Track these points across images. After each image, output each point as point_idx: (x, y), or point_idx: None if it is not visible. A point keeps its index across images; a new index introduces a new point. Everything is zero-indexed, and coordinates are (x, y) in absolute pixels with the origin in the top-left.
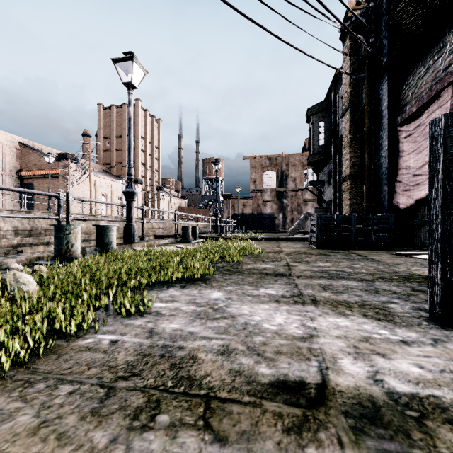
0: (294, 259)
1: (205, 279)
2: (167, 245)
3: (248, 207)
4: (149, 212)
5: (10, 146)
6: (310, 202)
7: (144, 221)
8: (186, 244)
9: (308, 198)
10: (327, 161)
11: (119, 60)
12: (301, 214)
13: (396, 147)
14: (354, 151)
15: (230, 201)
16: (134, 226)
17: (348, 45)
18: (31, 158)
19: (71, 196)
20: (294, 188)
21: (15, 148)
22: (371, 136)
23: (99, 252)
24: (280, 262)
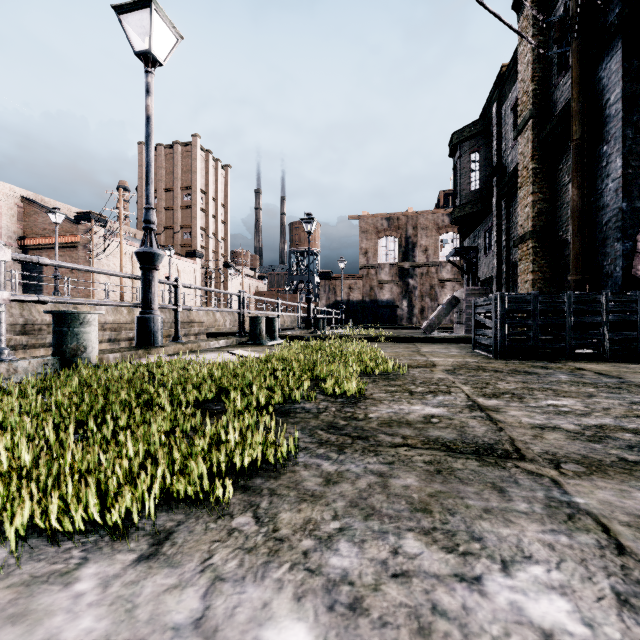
0: (476, 385)
1: (261, 476)
2: (220, 350)
3: (357, 290)
4: (212, 299)
5: (8, 202)
6: (449, 282)
7: (179, 308)
8: (254, 348)
9: (446, 277)
10: (484, 216)
11: (127, 8)
12: (435, 301)
13: (639, 170)
14: (540, 191)
15: (329, 282)
16: (156, 315)
17: (530, 13)
18: (39, 219)
19: (3, 251)
20: (424, 262)
21: (16, 205)
22: (584, 155)
23: (55, 368)
24: (453, 397)
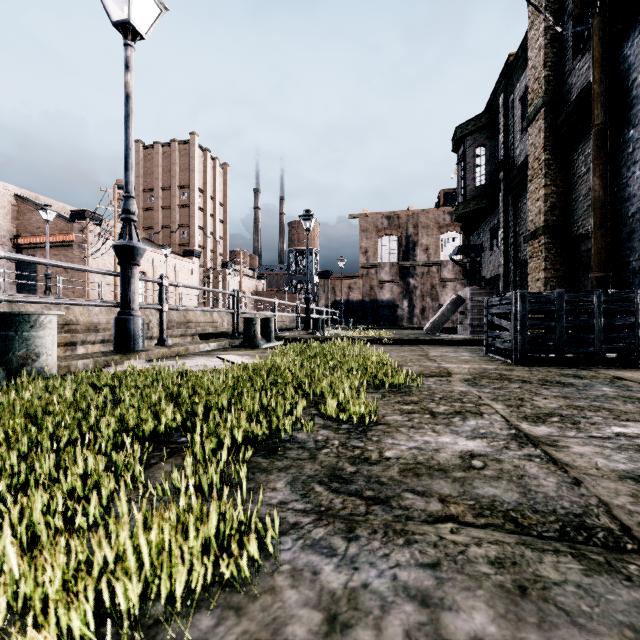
0: (510, 403)
1: (212, 607)
2: (210, 353)
3: (356, 290)
4: (210, 299)
5: (1, 200)
6: (450, 282)
7: (165, 308)
8: (248, 352)
9: (447, 277)
10: (489, 212)
11: None
12: (436, 301)
13: None
14: (553, 184)
15: (329, 281)
16: (136, 316)
17: None
18: (33, 218)
19: None
20: (425, 262)
21: (10, 203)
22: (606, 141)
23: None
24: (488, 421)
